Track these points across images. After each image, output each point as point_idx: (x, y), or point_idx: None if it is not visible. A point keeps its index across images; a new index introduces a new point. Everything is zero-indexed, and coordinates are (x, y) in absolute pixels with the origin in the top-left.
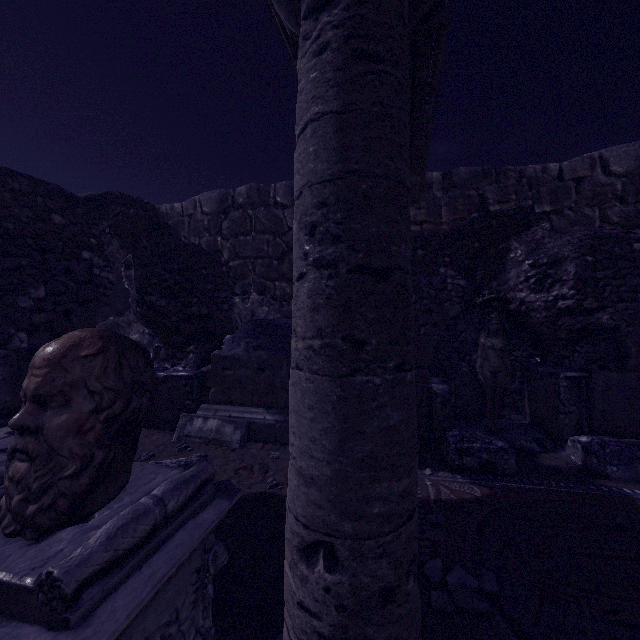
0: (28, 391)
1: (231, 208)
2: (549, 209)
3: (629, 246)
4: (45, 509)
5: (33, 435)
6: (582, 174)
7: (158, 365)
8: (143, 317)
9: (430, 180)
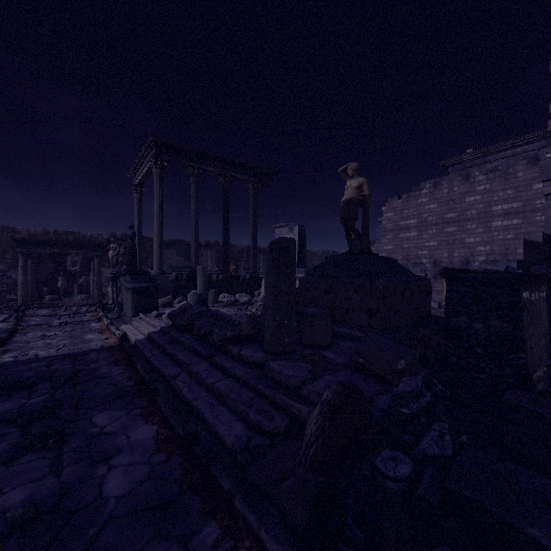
0: None
1: None
2: None
3: (90, 260)
4: None
5: None
6: (97, 237)
7: None
8: None
9: (50, 231)
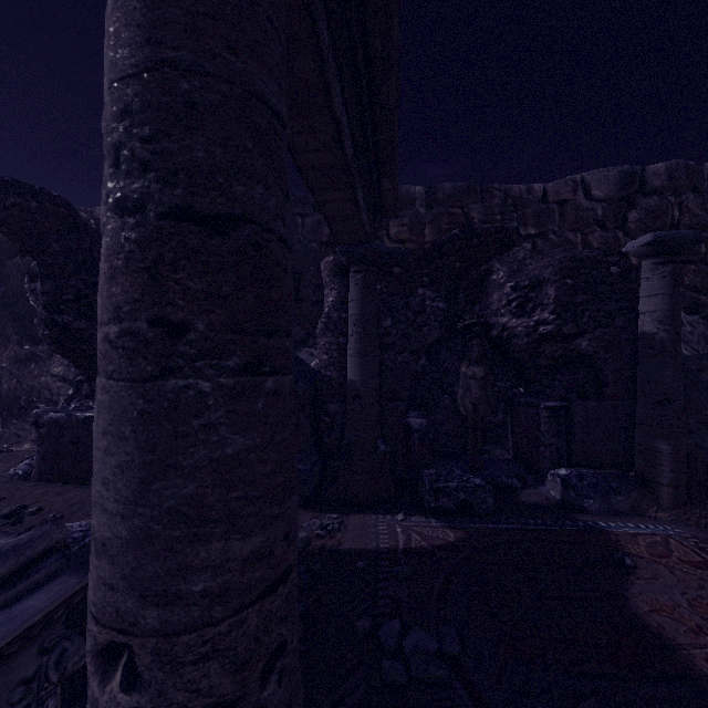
0: None
1: None
2: (534, 232)
3: (606, 269)
4: None
5: None
6: (565, 197)
7: (79, 404)
8: (55, 342)
9: (413, 195)
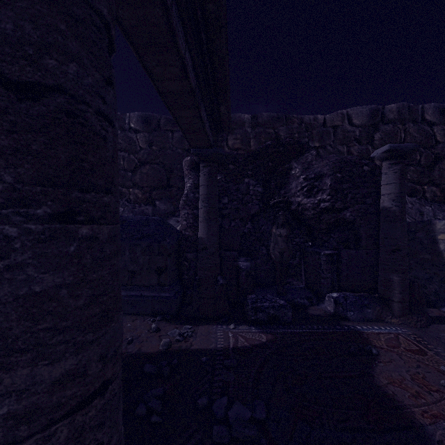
0: None
1: None
2: (318, 145)
3: (361, 168)
4: None
5: None
6: (337, 123)
7: None
8: None
9: (243, 120)
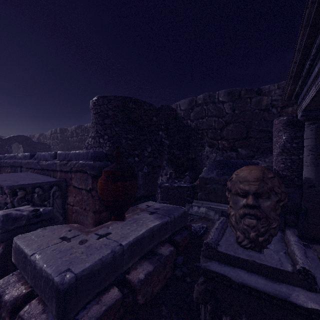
0: (250, 191)
1: (195, 106)
2: None
3: None
4: (265, 240)
5: (257, 209)
6: None
7: (171, 181)
8: (169, 159)
9: None
